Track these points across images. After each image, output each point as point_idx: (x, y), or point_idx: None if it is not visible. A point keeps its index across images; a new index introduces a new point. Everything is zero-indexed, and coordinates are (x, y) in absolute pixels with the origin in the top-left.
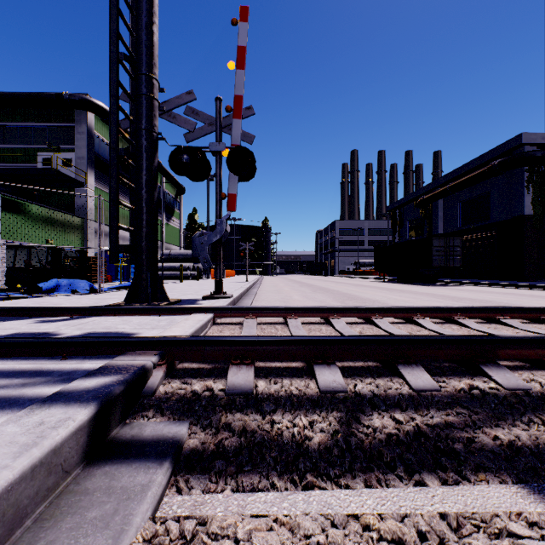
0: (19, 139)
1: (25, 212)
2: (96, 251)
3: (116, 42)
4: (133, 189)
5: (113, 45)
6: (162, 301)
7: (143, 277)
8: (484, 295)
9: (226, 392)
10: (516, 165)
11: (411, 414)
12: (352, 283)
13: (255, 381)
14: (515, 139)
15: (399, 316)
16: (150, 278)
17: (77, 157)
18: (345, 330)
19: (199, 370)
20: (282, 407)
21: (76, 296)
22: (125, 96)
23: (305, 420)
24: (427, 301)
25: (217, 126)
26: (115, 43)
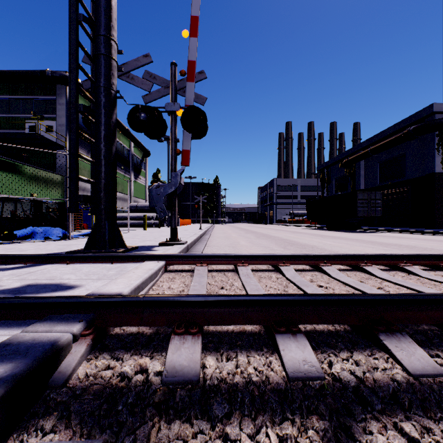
0: (9, 109)
1: (13, 170)
2: None
3: (75, 3)
4: (94, 144)
5: (73, 7)
6: (119, 247)
7: (101, 225)
8: (407, 241)
9: (162, 380)
10: (428, 130)
11: (426, 423)
12: (288, 230)
13: (202, 357)
14: (427, 108)
15: (346, 263)
16: (108, 227)
17: (58, 124)
18: (296, 279)
19: (136, 338)
20: (239, 409)
21: (46, 242)
22: (87, 59)
23: (274, 438)
24: (360, 247)
25: (172, 88)
26: (74, 5)
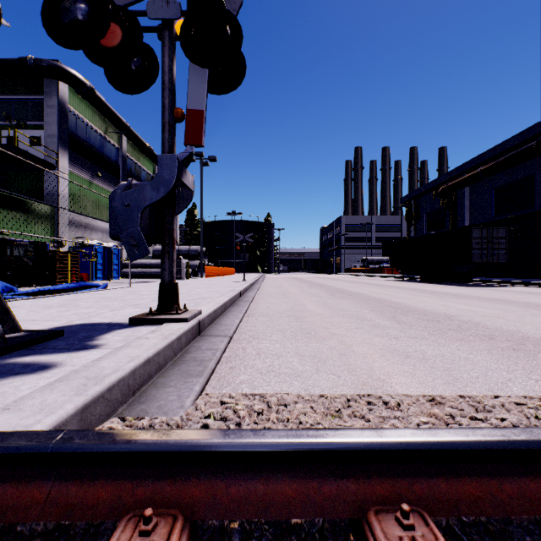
0: None
1: None
2: (71, 245)
3: None
4: None
5: None
6: None
7: None
8: None
9: None
10: None
11: None
12: (368, 282)
13: None
14: None
15: None
16: None
17: (47, 134)
18: None
19: None
20: None
21: None
22: None
23: None
24: None
25: None
26: None
